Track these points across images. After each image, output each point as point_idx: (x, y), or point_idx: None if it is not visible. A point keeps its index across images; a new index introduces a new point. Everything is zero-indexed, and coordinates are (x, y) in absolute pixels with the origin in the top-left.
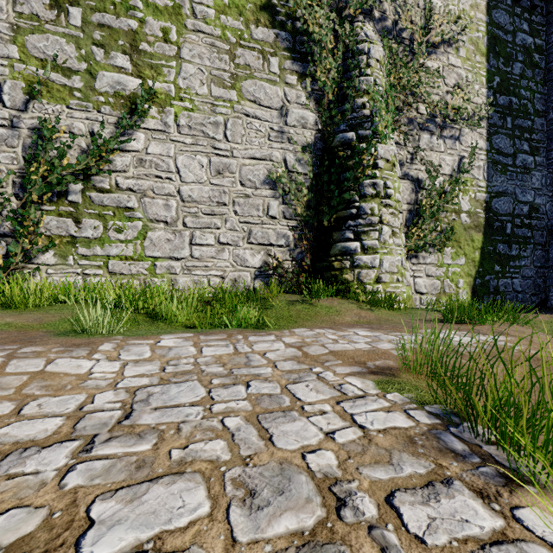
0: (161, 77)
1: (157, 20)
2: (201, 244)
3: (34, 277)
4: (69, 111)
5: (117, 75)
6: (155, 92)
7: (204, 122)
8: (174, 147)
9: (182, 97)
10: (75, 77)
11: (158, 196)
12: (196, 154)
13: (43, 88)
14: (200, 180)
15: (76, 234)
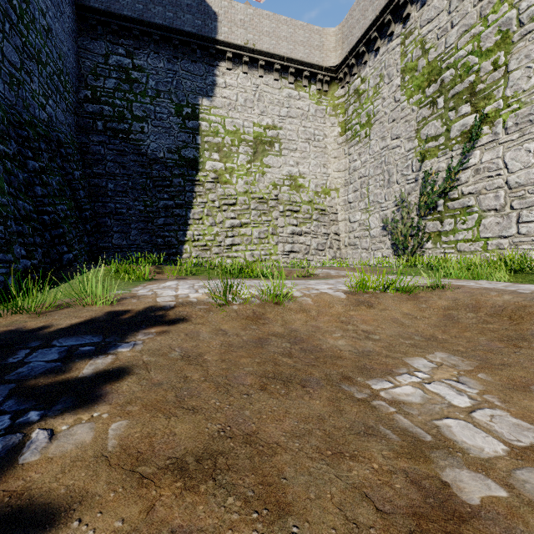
0: (491, 100)
1: (488, 59)
2: (528, 222)
3: (423, 256)
4: (437, 160)
5: (462, 121)
6: (486, 114)
7: (531, 111)
8: (502, 148)
9: (509, 103)
10: (440, 138)
11: (489, 191)
12: (522, 144)
13: (427, 154)
14: (526, 165)
15: (441, 229)
